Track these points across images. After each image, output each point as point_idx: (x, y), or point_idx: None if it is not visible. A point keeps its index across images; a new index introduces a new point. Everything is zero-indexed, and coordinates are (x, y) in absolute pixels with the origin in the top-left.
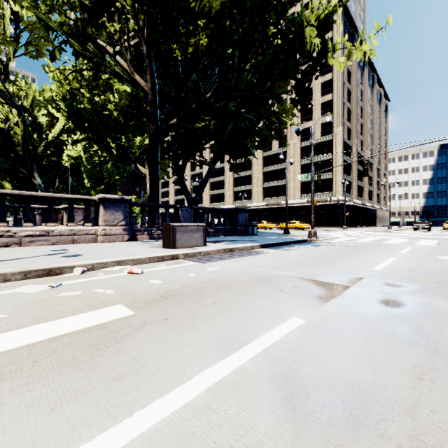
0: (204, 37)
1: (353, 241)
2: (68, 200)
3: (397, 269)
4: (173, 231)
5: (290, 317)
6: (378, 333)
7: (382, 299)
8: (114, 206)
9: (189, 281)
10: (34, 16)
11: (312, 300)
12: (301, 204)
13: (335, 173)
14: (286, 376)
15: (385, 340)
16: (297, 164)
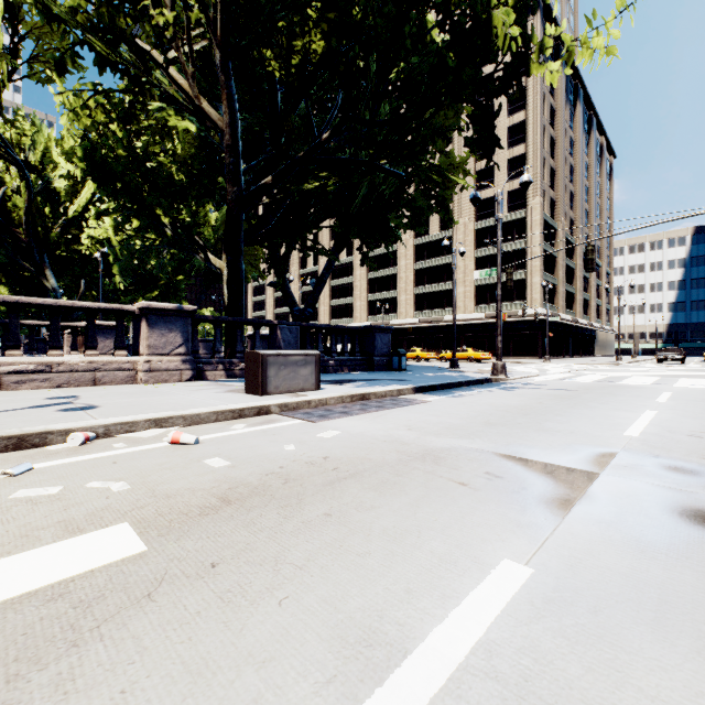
0: (318, 38)
1: (568, 381)
2: (87, 311)
3: (670, 434)
4: (262, 364)
5: (495, 559)
6: None
7: (678, 507)
8: (166, 322)
9: (282, 462)
10: None
11: (532, 509)
12: (475, 320)
13: (531, 271)
14: None
15: None
16: (469, 257)
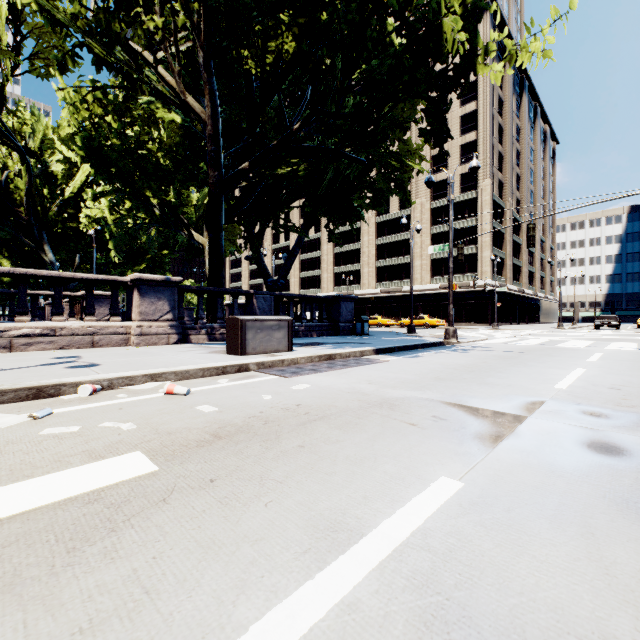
0: (289, 40)
1: (512, 344)
2: (86, 282)
3: (593, 387)
4: (241, 328)
5: (435, 476)
6: (604, 512)
7: (588, 441)
8: (155, 292)
9: (261, 408)
10: (33, 4)
11: (468, 443)
12: (431, 290)
13: (481, 246)
14: (446, 622)
15: (622, 528)
16: (425, 234)
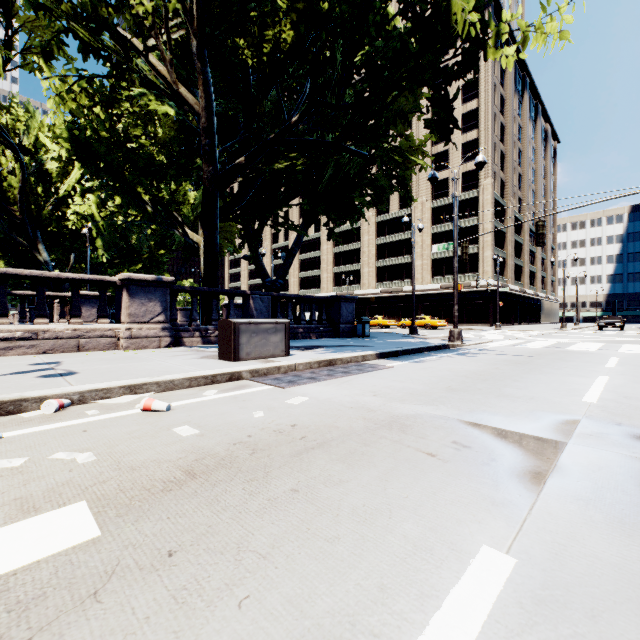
0: (287, 28)
1: (520, 347)
2: (71, 282)
3: (627, 400)
4: (235, 332)
5: (473, 545)
6: None
7: None
8: (145, 292)
9: (250, 430)
10: None
11: (505, 484)
12: (432, 290)
13: (482, 245)
14: None
15: None
16: (426, 233)
